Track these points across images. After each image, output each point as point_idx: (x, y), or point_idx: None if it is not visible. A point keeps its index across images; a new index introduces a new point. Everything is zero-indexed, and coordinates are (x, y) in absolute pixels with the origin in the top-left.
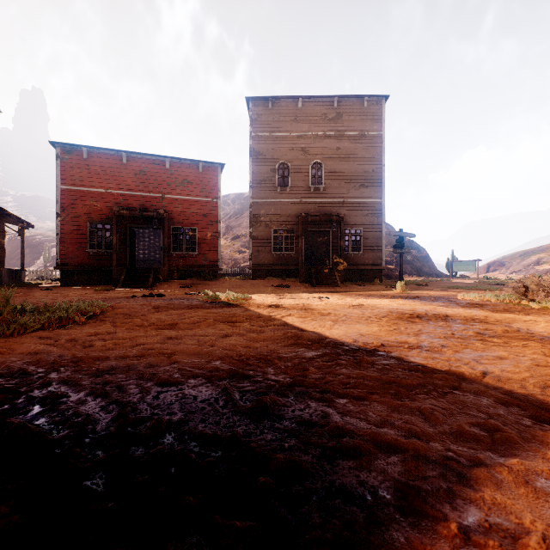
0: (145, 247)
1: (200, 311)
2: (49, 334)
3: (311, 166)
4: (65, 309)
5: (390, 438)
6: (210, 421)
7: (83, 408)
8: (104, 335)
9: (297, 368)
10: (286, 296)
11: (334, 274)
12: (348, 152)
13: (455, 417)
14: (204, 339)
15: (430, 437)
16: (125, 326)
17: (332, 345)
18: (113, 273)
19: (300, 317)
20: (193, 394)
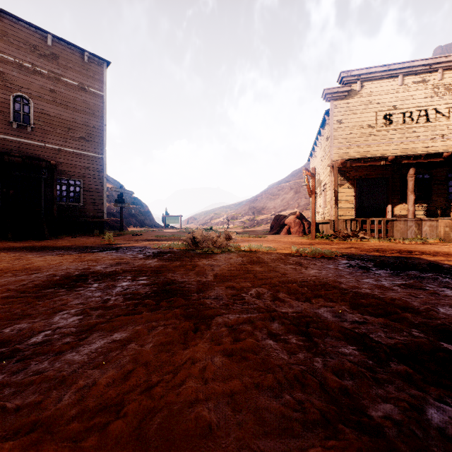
0: None
1: None
2: None
3: (14, 98)
4: None
5: None
6: None
7: None
8: None
9: None
10: None
11: (43, 226)
12: (66, 99)
13: None
14: None
15: None
16: None
17: None
18: None
19: None
20: None
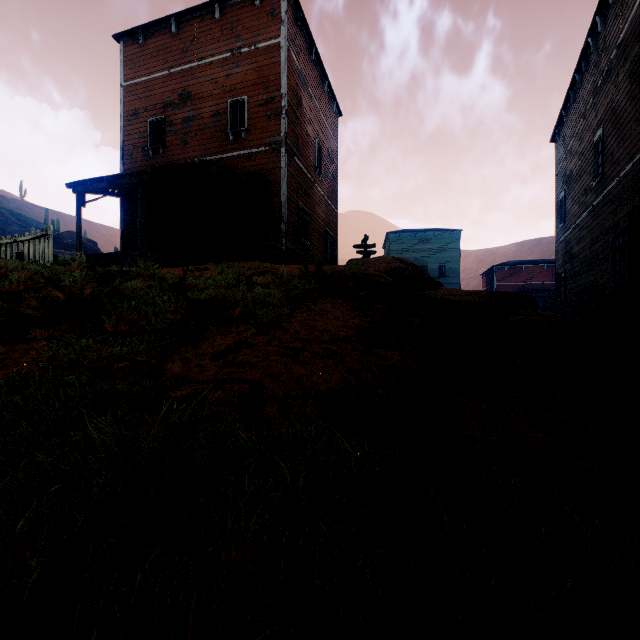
0: None
1: None
2: None
3: None
4: None
5: None
6: None
7: None
8: None
9: None
10: None
11: None
12: None
13: None
14: None
15: None
16: None
17: None
18: None
19: None
20: None
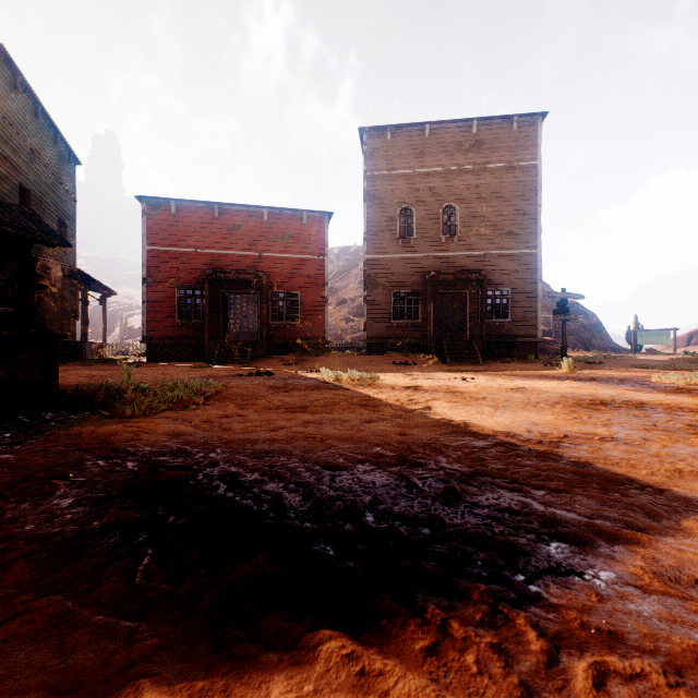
0: (237, 315)
1: (326, 393)
2: (177, 415)
3: (442, 210)
4: (181, 389)
5: (610, 529)
6: (403, 504)
7: (266, 487)
8: (235, 417)
9: (472, 457)
10: (419, 376)
11: (474, 348)
12: (491, 190)
13: (681, 514)
14: (347, 423)
15: (656, 531)
16: (250, 408)
17: (502, 434)
18: (206, 347)
19: (449, 401)
20: (369, 479)
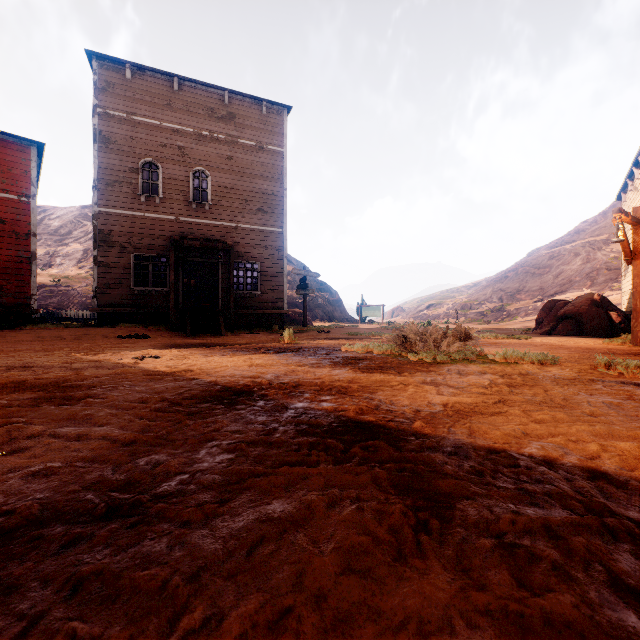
0: None
1: None
2: None
3: (193, 174)
4: None
5: None
6: None
7: None
8: None
9: None
10: (92, 357)
11: (219, 319)
12: (243, 165)
13: None
14: None
15: None
16: None
17: None
18: None
19: None
20: None
